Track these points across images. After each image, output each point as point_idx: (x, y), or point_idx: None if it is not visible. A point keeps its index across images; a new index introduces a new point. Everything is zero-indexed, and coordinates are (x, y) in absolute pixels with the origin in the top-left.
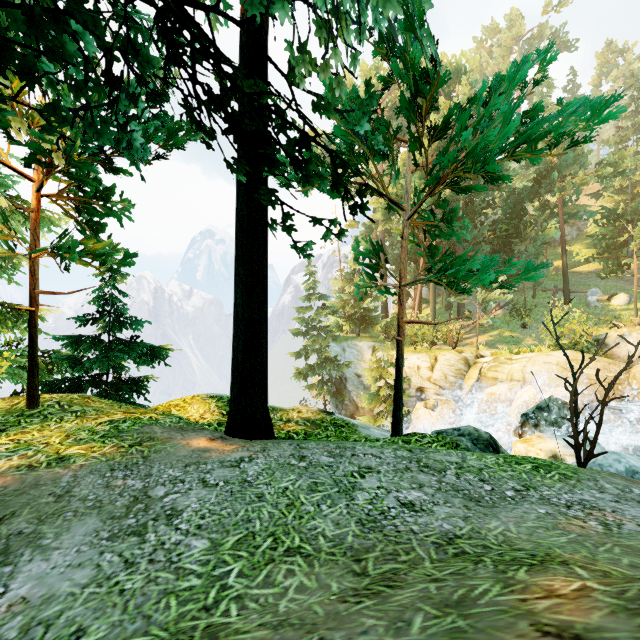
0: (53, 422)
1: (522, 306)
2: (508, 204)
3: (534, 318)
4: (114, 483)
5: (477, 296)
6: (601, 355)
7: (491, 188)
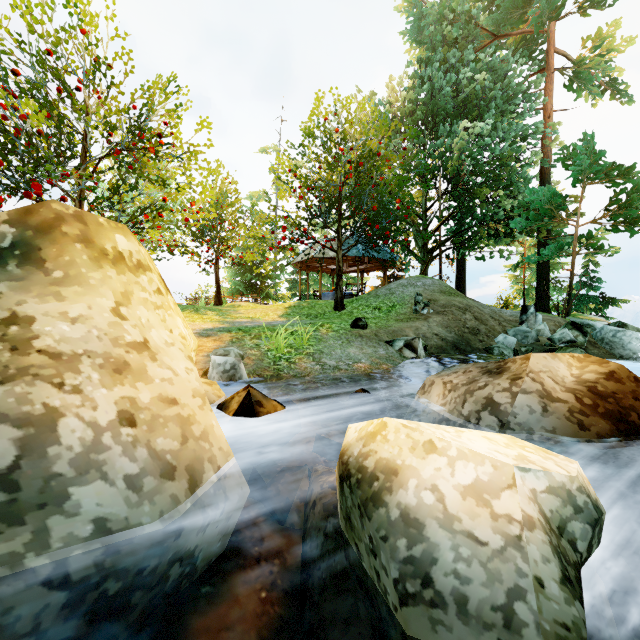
0: None
1: None
2: None
3: None
4: None
5: None
6: None
7: None
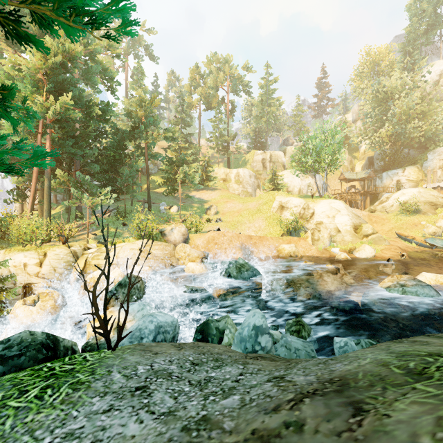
0: None
1: (123, 210)
2: (115, 138)
3: (131, 219)
4: None
5: (86, 200)
6: (163, 241)
7: (100, 120)
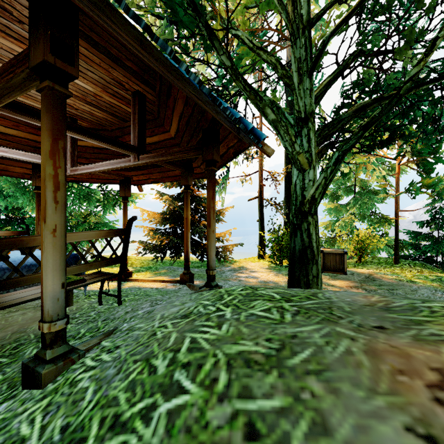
0: (406, 270)
1: None
2: None
3: None
4: (436, 294)
5: None
6: None
7: None
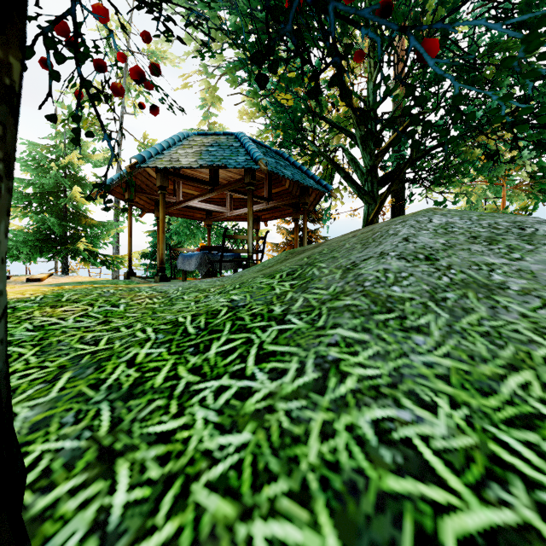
0: None
1: None
2: None
3: None
4: None
5: None
6: None
7: None
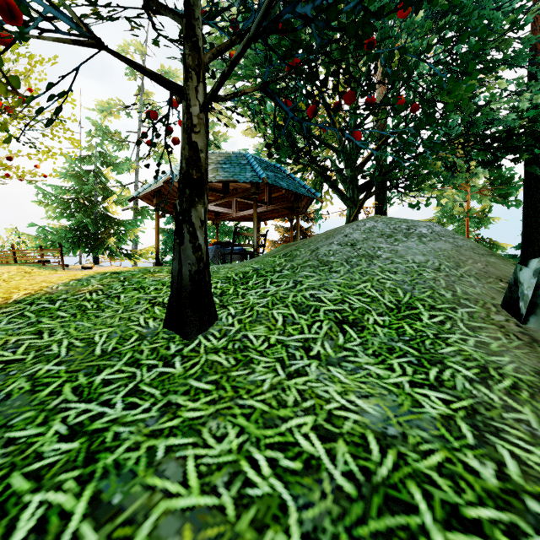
0: None
1: None
2: None
3: None
4: None
5: None
6: None
7: None
